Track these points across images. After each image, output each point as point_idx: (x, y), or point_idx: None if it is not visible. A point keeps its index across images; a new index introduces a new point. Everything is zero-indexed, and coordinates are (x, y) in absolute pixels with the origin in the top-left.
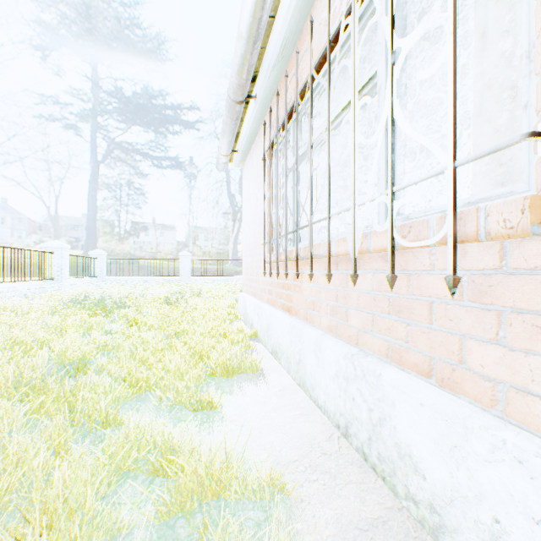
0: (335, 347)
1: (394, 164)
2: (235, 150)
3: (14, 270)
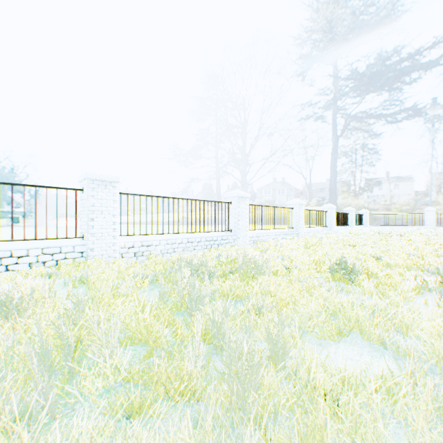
0: None
1: None
2: None
3: (338, 221)
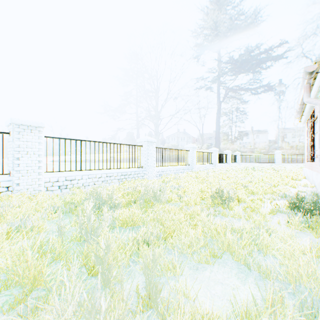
0: (311, 172)
1: (313, 148)
2: (300, 120)
3: (220, 160)
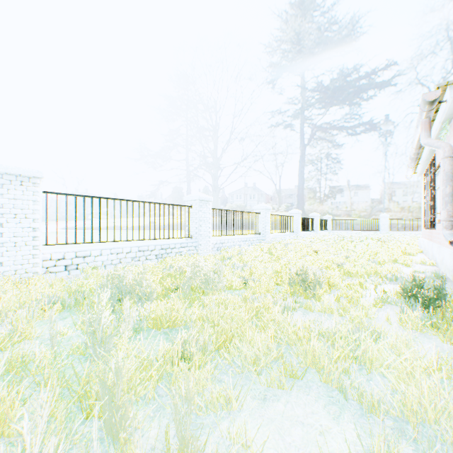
0: (430, 243)
1: (433, 210)
2: (415, 170)
3: (304, 227)
